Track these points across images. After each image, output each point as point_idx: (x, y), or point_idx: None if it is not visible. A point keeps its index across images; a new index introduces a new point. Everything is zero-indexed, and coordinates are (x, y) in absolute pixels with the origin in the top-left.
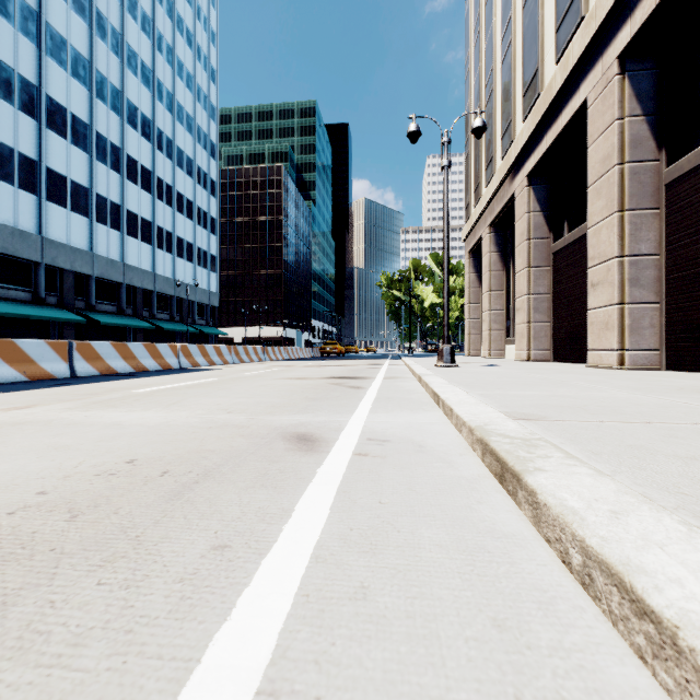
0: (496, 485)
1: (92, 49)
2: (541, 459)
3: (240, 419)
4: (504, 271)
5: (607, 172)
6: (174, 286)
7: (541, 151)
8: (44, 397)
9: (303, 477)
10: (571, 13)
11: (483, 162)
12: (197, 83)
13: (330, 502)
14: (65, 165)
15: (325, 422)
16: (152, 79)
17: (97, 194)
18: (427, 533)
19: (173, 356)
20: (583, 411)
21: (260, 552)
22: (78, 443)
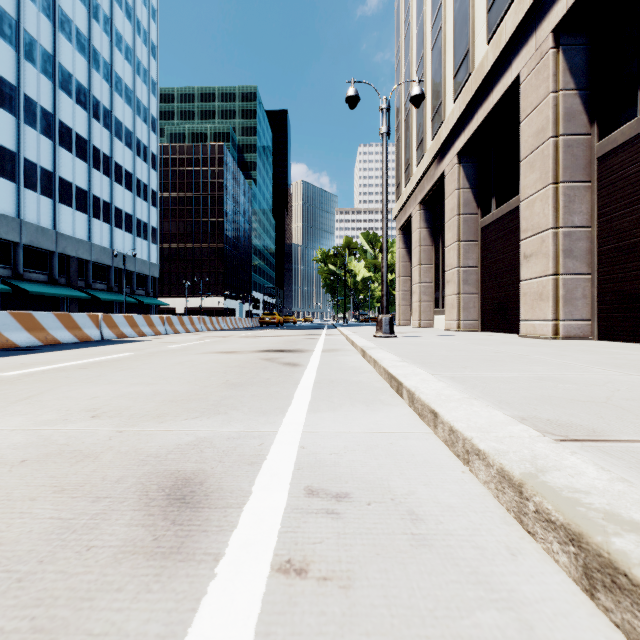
0: None
1: (19, 8)
2: None
3: (98, 434)
4: (433, 246)
5: (541, 145)
6: (112, 256)
7: (472, 129)
8: None
9: None
10: None
11: (414, 143)
12: (137, 57)
13: None
14: None
15: (237, 438)
16: (88, 47)
17: (26, 159)
18: None
19: (93, 326)
20: (628, 413)
21: None
22: None
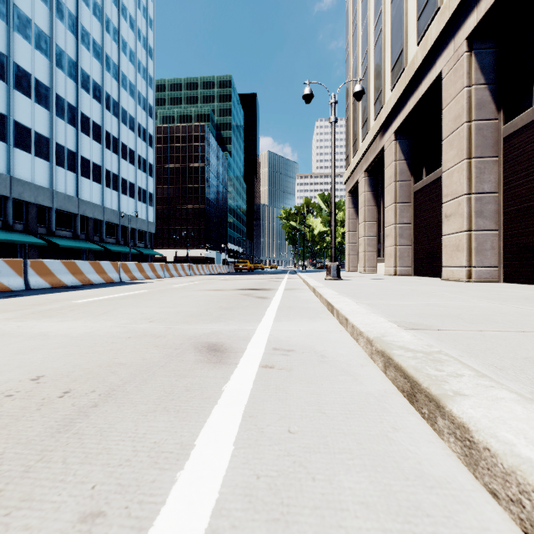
0: (405, 403)
1: (52, 28)
2: (454, 379)
3: (158, 328)
4: (376, 206)
5: (458, 128)
6: (119, 216)
7: (406, 113)
8: None
9: (209, 396)
10: (429, 5)
11: (360, 122)
12: (138, 58)
13: (235, 433)
14: (29, 119)
15: (235, 331)
16: (101, 53)
17: (57, 143)
18: (346, 481)
19: (114, 271)
20: (461, 320)
21: (141, 526)
22: None
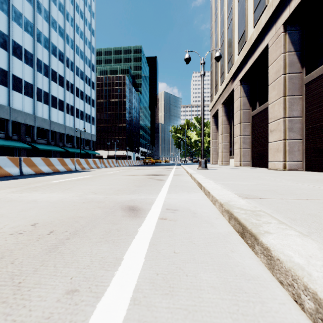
0: (239, 238)
1: (34, 18)
2: (266, 225)
3: (100, 197)
4: (229, 125)
5: (278, 78)
6: (74, 131)
7: (246, 69)
8: (2, 185)
9: (130, 234)
10: (260, 4)
11: (219, 74)
12: (85, 36)
13: (145, 253)
14: (21, 73)
15: (144, 199)
16: (64, 33)
17: (37, 87)
18: (204, 276)
19: (72, 164)
20: (276, 193)
21: (97, 296)
22: (8, 213)
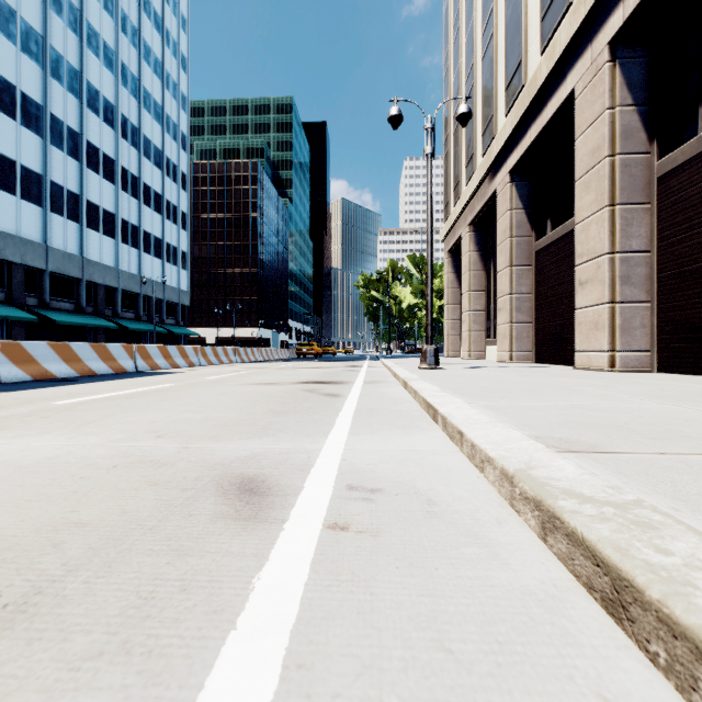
0: (601, 617)
1: (46, 24)
2: None
3: (167, 449)
4: (484, 271)
5: (597, 164)
6: (140, 283)
7: (525, 146)
8: None
9: (221, 606)
10: None
11: (463, 160)
12: (166, 70)
13: None
14: (14, 148)
15: (287, 453)
16: (115, 61)
17: (52, 181)
18: None
19: (128, 357)
20: (635, 434)
21: None
22: None
